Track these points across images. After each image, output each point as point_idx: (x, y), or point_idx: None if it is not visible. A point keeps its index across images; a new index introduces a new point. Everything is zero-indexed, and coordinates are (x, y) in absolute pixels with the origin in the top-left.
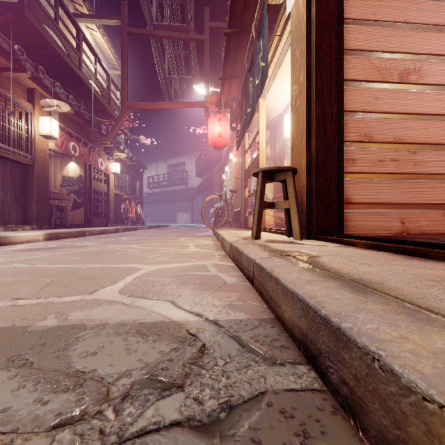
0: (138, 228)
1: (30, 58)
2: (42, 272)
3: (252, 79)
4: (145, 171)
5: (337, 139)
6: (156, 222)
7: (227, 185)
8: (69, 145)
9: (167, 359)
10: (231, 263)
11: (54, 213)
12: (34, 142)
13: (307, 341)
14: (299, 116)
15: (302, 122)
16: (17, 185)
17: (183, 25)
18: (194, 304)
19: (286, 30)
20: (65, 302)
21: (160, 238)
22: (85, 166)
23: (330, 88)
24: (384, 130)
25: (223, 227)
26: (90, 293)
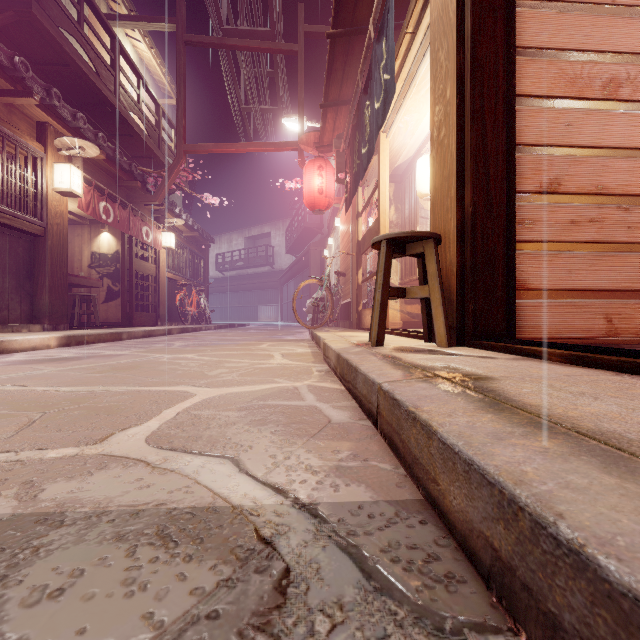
0: (200, 328)
1: (43, 78)
2: (33, 401)
3: (370, 103)
4: (213, 246)
5: (506, 188)
6: (229, 320)
7: (330, 264)
8: (99, 206)
9: (206, 612)
10: (339, 384)
11: (78, 306)
12: (46, 202)
13: (512, 581)
14: (444, 153)
15: (450, 162)
16: (21, 265)
17: (266, 30)
18: (274, 467)
19: (423, 23)
20: (47, 459)
21: (232, 343)
22: (123, 238)
23: (495, 107)
24: (580, 174)
25: (325, 326)
26: (97, 442)
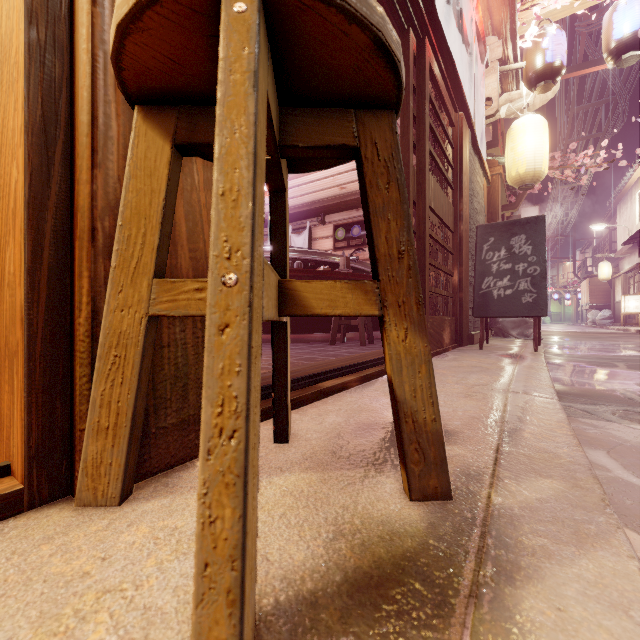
0: None
1: None
2: None
3: None
4: None
5: None
6: None
7: None
8: None
9: (635, 415)
10: None
11: None
12: None
13: None
14: None
15: None
16: None
17: None
18: None
19: None
20: None
21: None
22: None
23: None
24: None
25: None
26: None
